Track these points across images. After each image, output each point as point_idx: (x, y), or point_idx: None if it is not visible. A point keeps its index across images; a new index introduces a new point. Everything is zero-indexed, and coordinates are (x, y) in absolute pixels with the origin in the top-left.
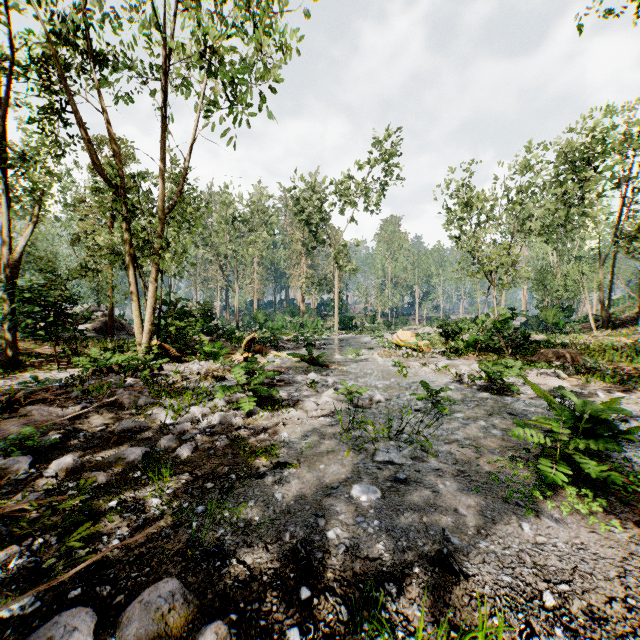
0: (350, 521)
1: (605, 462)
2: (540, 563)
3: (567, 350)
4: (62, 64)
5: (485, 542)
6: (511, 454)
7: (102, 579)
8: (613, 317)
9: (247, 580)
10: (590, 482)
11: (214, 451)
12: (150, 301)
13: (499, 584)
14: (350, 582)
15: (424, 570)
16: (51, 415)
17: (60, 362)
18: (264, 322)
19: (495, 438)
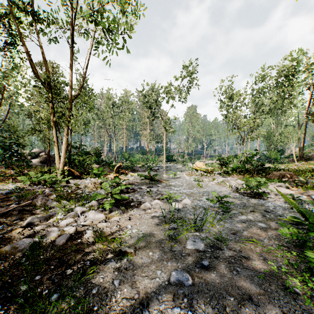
0: (169, 311)
1: None
2: None
3: (287, 172)
4: (15, 18)
5: None
6: (278, 244)
7: None
8: (304, 155)
9: None
10: None
11: (81, 240)
12: (64, 146)
13: None
14: None
15: None
16: None
17: (15, 179)
18: (128, 158)
19: (262, 229)
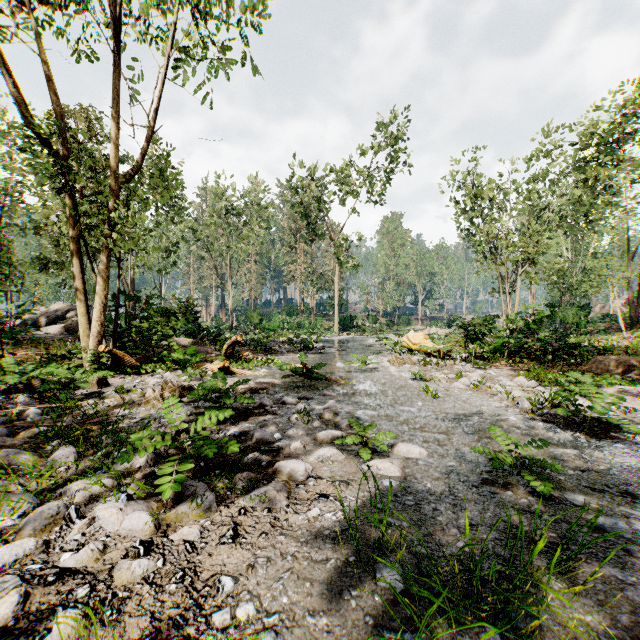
0: None
1: None
2: None
3: (631, 357)
4: None
5: None
6: None
7: None
8: (638, 317)
9: None
10: None
11: None
12: (99, 295)
13: None
14: None
15: None
16: None
17: None
18: (259, 322)
19: None
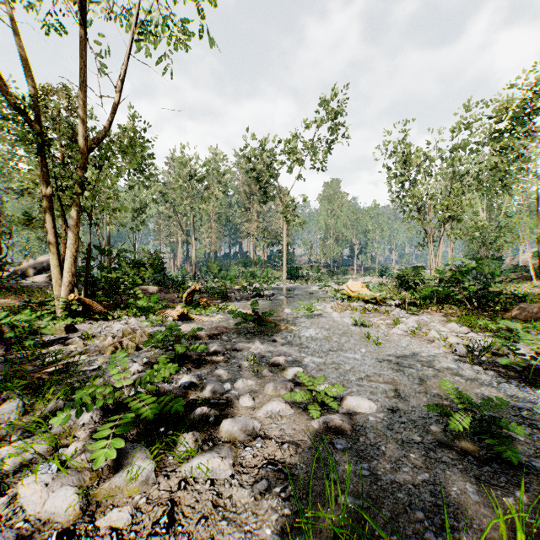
0: None
1: None
2: None
3: None
4: None
5: None
6: None
7: None
8: None
9: None
10: None
11: None
12: (70, 248)
13: None
14: None
15: None
16: None
17: None
18: (218, 272)
19: None
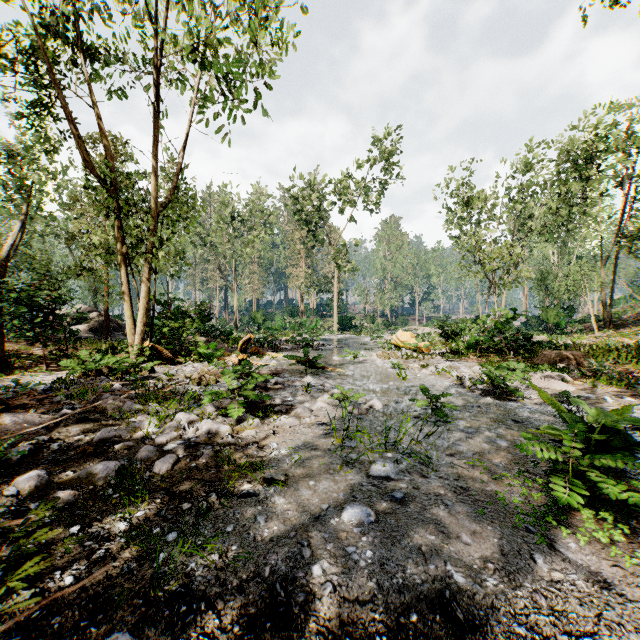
0: (339, 551)
1: (621, 478)
2: (558, 607)
3: (570, 352)
4: (51, 57)
5: (493, 579)
6: (518, 469)
7: (44, 630)
8: (615, 317)
9: (215, 631)
10: (608, 503)
11: (196, 464)
12: (142, 301)
13: (511, 637)
14: (336, 634)
15: (423, 618)
16: (27, 423)
17: (50, 364)
18: (263, 322)
19: (500, 449)
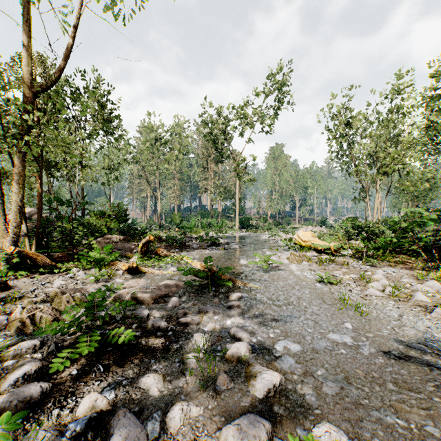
0: None
1: None
2: None
3: None
4: None
5: None
6: None
7: None
8: None
9: None
10: None
11: None
12: (14, 198)
13: None
14: None
15: None
16: None
17: None
18: (180, 222)
19: None
